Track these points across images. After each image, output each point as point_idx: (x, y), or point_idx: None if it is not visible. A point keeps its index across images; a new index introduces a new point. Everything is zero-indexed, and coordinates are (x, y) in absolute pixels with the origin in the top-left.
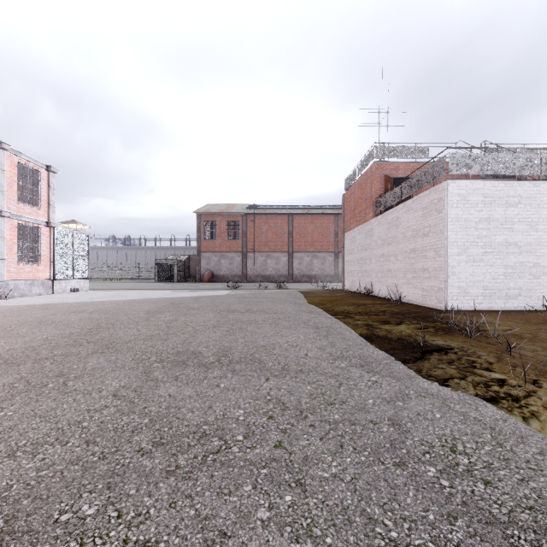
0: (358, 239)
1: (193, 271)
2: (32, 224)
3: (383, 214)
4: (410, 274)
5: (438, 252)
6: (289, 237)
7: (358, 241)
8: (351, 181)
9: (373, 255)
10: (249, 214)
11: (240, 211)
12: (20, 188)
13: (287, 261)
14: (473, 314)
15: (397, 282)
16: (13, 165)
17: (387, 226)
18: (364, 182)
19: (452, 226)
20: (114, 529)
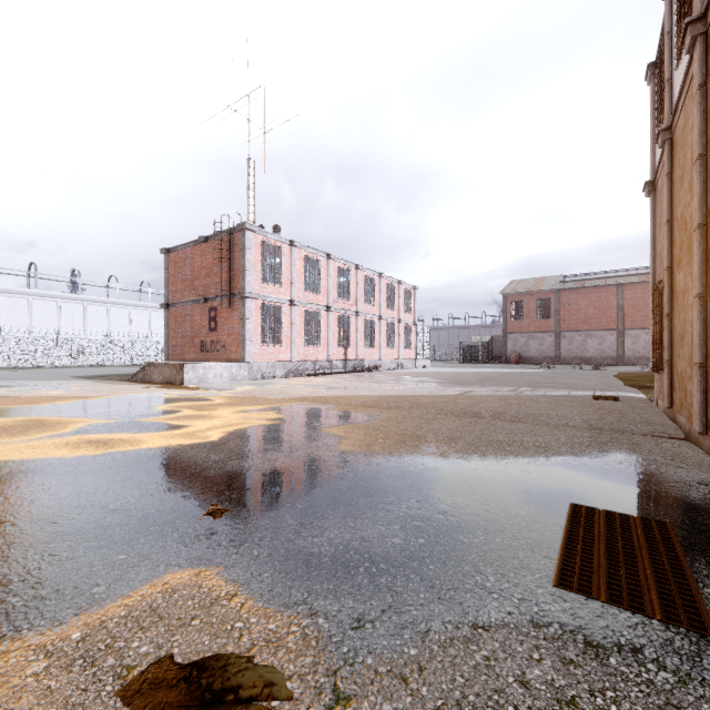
0: None
1: (496, 352)
2: (409, 325)
3: None
4: None
5: None
6: (617, 311)
7: None
8: None
9: None
10: (562, 289)
11: (552, 287)
12: None
13: (615, 341)
14: None
15: None
16: (402, 291)
17: None
18: None
19: None
20: (542, 388)
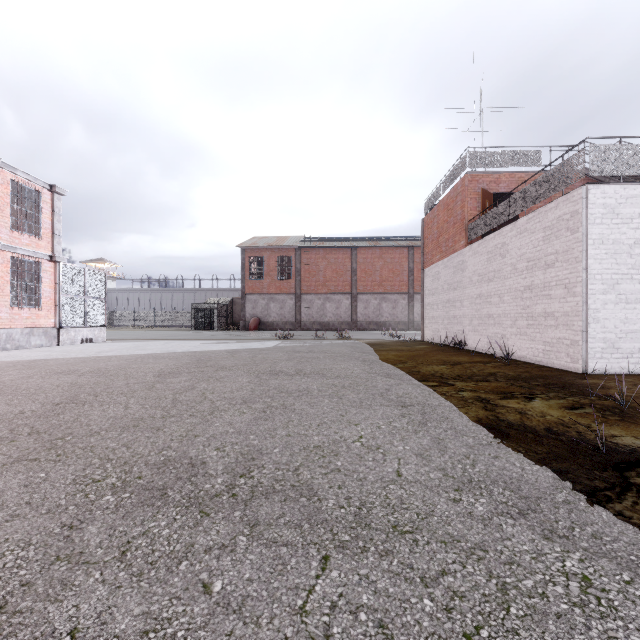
0: (444, 276)
1: (237, 317)
2: (31, 258)
3: (480, 241)
4: (524, 321)
5: (570, 289)
6: (352, 275)
7: (444, 278)
8: (434, 201)
9: (465, 296)
10: (303, 247)
11: (293, 244)
12: (20, 214)
13: (350, 305)
14: (633, 381)
15: (503, 332)
16: (5, 183)
17: (487, 256)
18: (452, 200)
19: (594, 252)
20: None
